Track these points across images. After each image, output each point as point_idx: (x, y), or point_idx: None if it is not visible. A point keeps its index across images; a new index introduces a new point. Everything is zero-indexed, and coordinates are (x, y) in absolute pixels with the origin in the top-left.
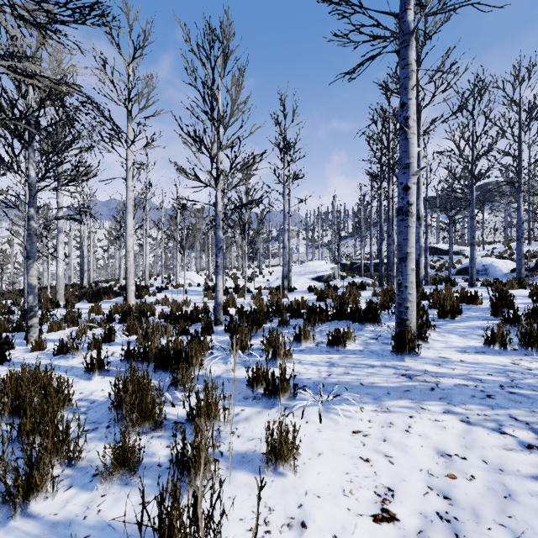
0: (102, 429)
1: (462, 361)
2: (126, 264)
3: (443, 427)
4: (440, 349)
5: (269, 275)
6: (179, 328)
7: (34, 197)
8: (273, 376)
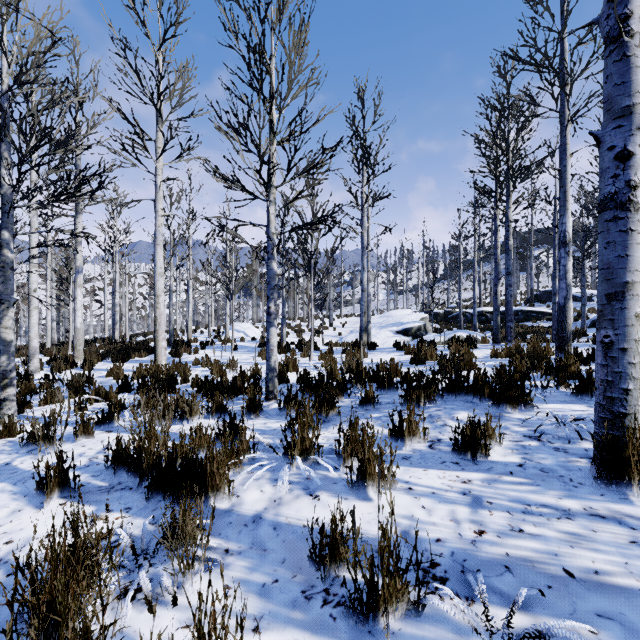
0: None
1: None
2: (155, 312)
3: None
4: None
5: (341, 327)
6: (212, 405)
7: (10, 214)
8: (371, 561)
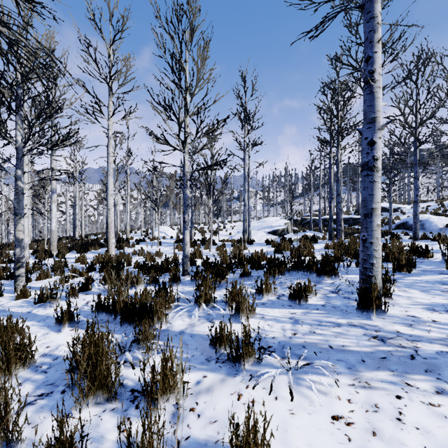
0: (56, 394)
1: (435, 321)
2: (107, 220)
3: (443, 416)
4: (406, 306)
5: (231, 229)
6: (149, 278)
7: (21, 160)
8: (237, 339)
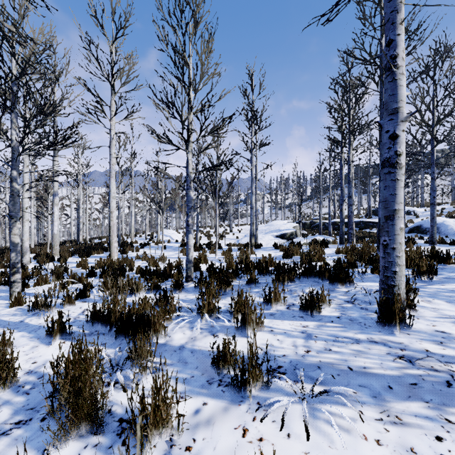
0: (35, 422)
1: None
2: (110, 223)
3: None
4: (433, 319)
5: (238, 233)
6: (151, 285)
7: (17, 160)
8: (243, 360)
